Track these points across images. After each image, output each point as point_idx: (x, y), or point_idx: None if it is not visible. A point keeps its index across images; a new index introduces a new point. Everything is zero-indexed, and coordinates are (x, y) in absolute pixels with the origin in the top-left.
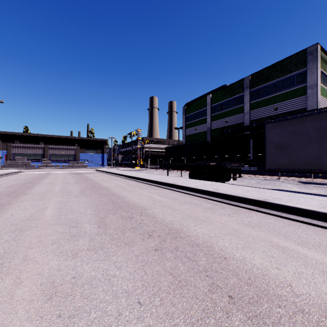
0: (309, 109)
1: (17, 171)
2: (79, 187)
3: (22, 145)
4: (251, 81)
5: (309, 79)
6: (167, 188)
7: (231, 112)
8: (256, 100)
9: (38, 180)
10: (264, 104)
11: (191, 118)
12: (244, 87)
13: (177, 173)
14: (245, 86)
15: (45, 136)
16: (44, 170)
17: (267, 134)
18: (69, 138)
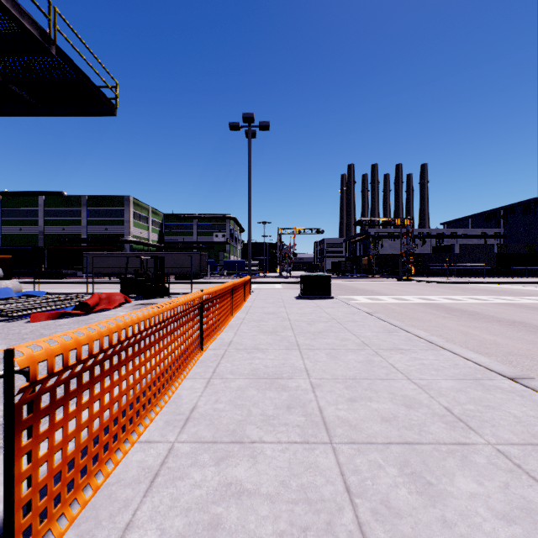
0: (126, 235)
1: None
2: None
3: None
4: (89, 201)
5: (126, 216)
6: (29, 283)
7: (70, 222)
8: (92, 219)
9: None
10: (99, 224)
11: (13, 214)
12: (83, 204)
13: None
14: (83, 203)
15: None
16: None
17: (85, 258)
18: None
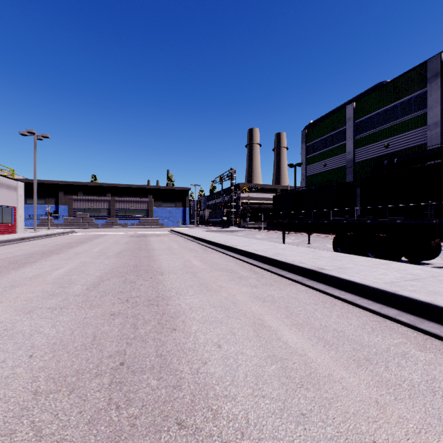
0: None
1: (66, 231)
2: (106, 268)
3: (84, 198)
4: None
5: None
6: (300, 283)
7: (398, 127)
8: None
9: (68, 247)
10: None
11: (316, 147)
12: (429, 76)
13: (298, 238)
14: (430, 74)
15: (112, 186)
16: (104, 230)
17: None
18: (141, 187)
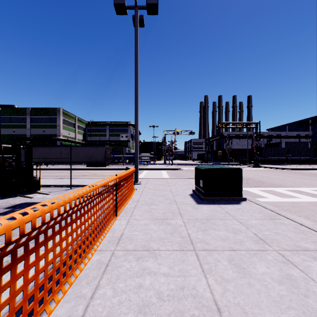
0: (58, 135)
1: None
2: None
3: None
4: (31, 111)
5: (58, 122)
6: None
7: (18, 126)
8: (34, 123)
9: None
10: (39, 127)
11: None
12: (27, 113)
13: None
14: (28, 113)
15: None
16: None
17: None
18: None
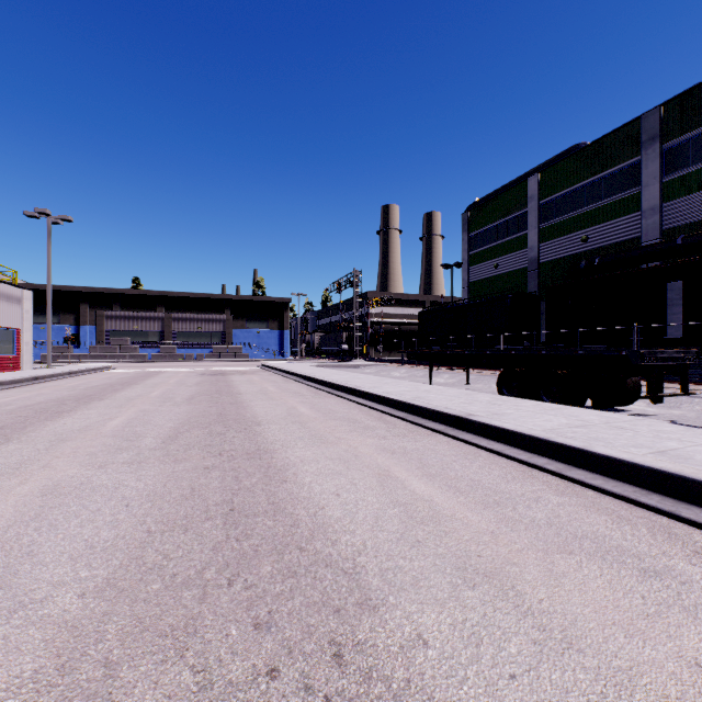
0: None
1: (98, 367)
2: (180, 418)
3: (123, 314)
4: (666, 120)
5: None
6: (443, 433)
7: (600, 212)
8: (682, 173)
9: (111, 390)
10: None
11: (484, 239)
12: (644, 139)
13: (454, 377)
14: (646, 136)
15: (167, 295)
16: (157, 366)
17: None
18: (214, 297)
